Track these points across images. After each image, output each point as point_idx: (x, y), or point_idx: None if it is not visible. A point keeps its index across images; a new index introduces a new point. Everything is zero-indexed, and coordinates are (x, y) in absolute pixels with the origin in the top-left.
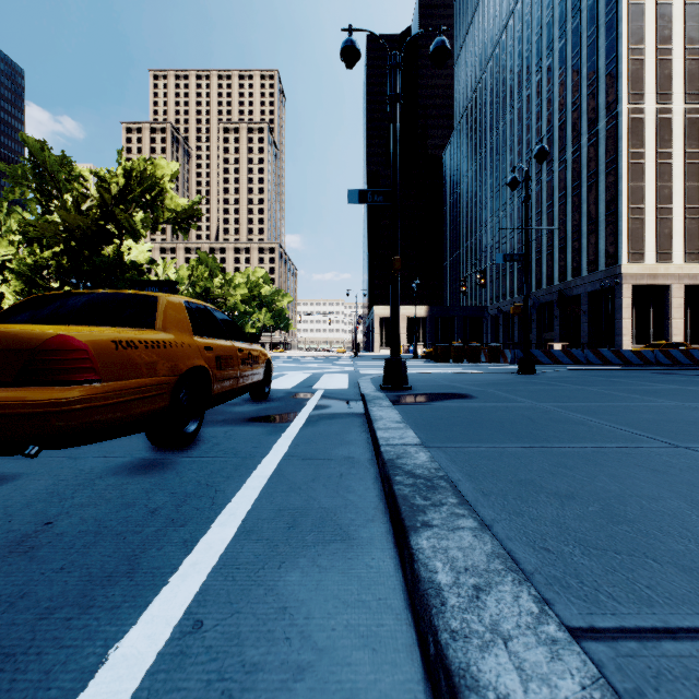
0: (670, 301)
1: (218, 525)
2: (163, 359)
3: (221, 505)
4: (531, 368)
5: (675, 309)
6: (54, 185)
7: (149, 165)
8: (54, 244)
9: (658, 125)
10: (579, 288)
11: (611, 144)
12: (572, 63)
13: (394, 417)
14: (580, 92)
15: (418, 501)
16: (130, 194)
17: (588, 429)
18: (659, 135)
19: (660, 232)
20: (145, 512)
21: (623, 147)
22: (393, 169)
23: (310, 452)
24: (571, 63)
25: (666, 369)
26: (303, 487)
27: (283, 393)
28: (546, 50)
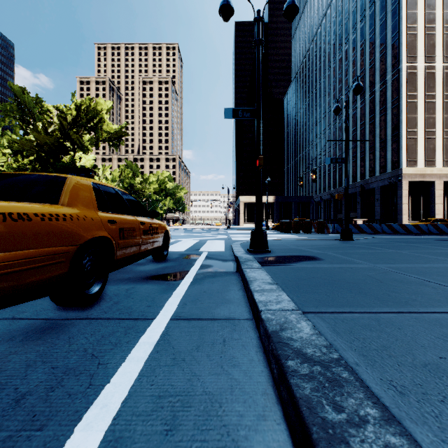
0: (433, 192)
1: (83, 428)
2: (61, 231)
3: (97, 387)
4: (350, 236)
5: (437, 197)
6: (31, 116)
7: (92, 102)
8: (30, 154)
9: (426, 77)
10: (374, 184)
11: (395, 89)
12: (369, 37)
13: (266, 278)
14: (374, 56)
15: (330, 414)
16: (80, 122)
17: (435, 291)
18: (426, 84)
19: (427, 147)
20: (9, 401)
21: (403, 92)
22: (257, 94)
23: (196, 312)
24: (368, 37)
25: (442, 237)
26: (186, 359)
27: (178, 255)
28: (352, 29)
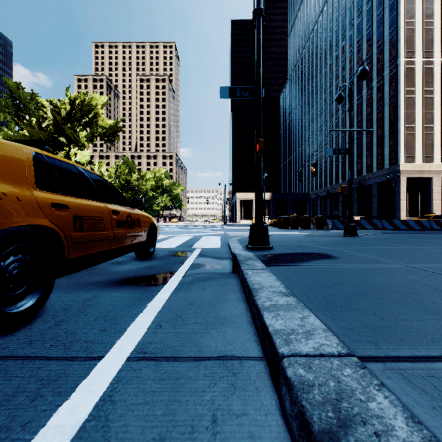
0: (431, 188)
1: None
2: None
3: None
4: (354, 232)
5: (435, 193)
6: (26, 112)
7: (86, 97)
8: None
9: (424, 72)
10: (371, 180)
11: (392, 85)
12: (366, 33)
13: (276, 285)
14: (371, 51)
15: None
16: (74, 116)
17: None
18: (424, 79)
19: (425, 142)
20: None
21: (401, 87)
22: (257, 70)
23: (172, 343)
24: (366, 33)
25: None
26: None
27: (167, 252)
28: (349, 25)
